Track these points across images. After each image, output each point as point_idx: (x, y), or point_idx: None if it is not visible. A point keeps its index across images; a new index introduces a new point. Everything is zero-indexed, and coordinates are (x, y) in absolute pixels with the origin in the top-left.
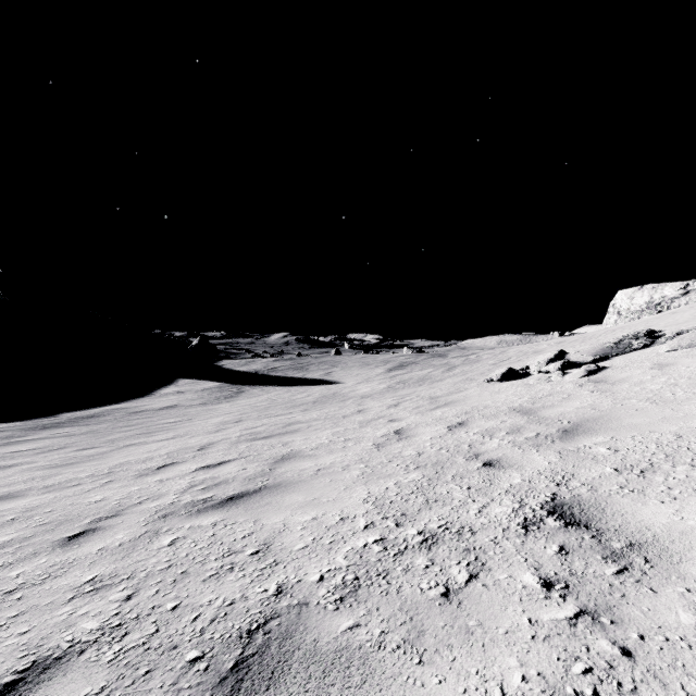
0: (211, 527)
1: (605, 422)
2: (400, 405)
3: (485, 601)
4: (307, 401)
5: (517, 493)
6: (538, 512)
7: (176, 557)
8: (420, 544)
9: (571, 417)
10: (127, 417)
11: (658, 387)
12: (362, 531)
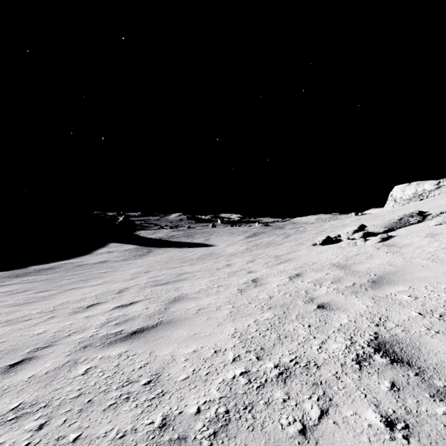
0: (117, 358)
1: (401, 275)
2: (255, 261)
3: (338, 441)
4: (193, 258)
5: (346, 331)
6: (367, 349)
7: (86, 385)
8: (277, 377)
9: (376, 271)
10: (74, 268)
11: (434, 250)
12: (231, 363)
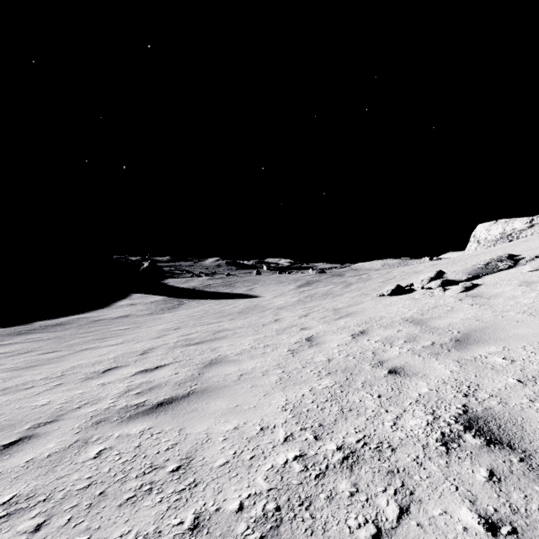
0: (138, 437)
1: (492, 332)
2: (309, 315)
3: None
4: (233, 312)
5: (427, 403)
6: (454, 427)
7: (98, 473)
8: (341, 463)
9: (459, 327)
10: (88, 324)
11: (530, 301)
12: (282, 444)
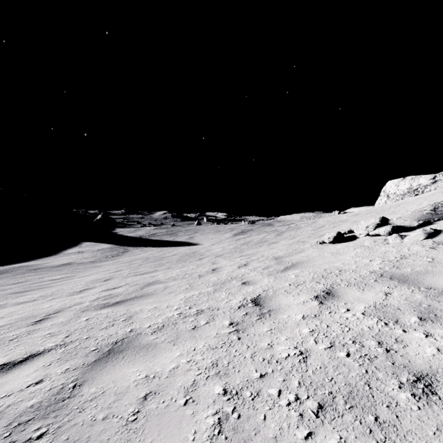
0: None
1: None
2: (249, 264)
3: None
4: (172, 259)
5: None
6: None
7: None
8: None
9: None
10: (25, 273)
11: None
12: None
